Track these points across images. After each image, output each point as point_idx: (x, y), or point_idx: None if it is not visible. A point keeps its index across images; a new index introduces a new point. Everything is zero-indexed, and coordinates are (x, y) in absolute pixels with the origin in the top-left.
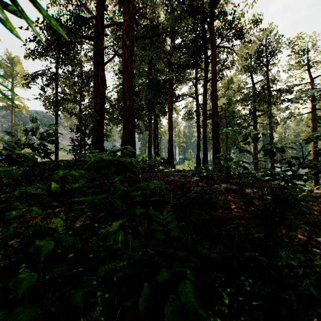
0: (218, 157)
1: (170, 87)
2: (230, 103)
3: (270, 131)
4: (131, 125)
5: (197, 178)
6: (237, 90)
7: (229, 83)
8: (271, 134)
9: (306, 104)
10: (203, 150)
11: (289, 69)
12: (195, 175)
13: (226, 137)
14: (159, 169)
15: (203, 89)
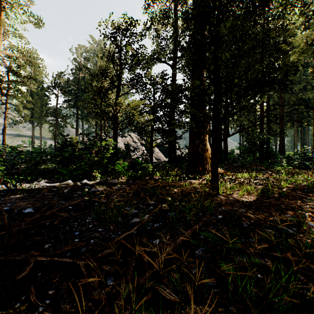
0: None
1: None
2: None
3: None
4: (283, 143)
5: None
6: None
7: None
8: None
9: None
10: None
11: None
12: None
13: None
14: None
15: None
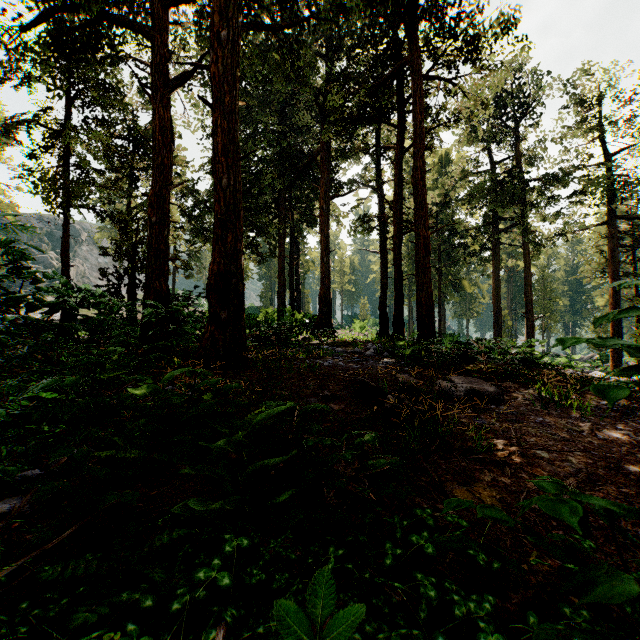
0: (429, 313)
1: (324, 165)
2: (447, 203)
3: (526, 261)
4: (233, 234)
5: (388, 362)
6: (461, 177)
7: (443, 164)
8: (527, 267)
9: (597, 206)
10: (396, 299)
11: (564, 135)
12: (382, 353)
13: (438, 273)
14: (301, 338)
15: (395, 168)
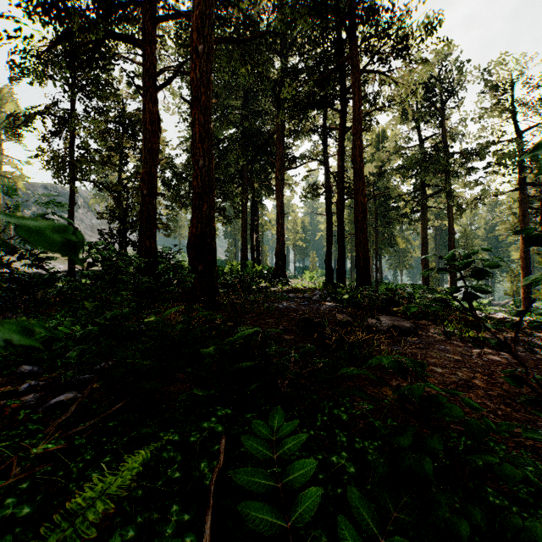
0: (366, 266)
1: (279, 143)
2: (383, 173)
3: (450, 221)
4: (207, 204)
5: (331, 305)
6: (395, 151)
7: (380, 140)
8: (451, 227)
9: (510, 175)
10: (338, 253)
11: (481, 115)
12: (326, 298)
13: (375, 231)
14: (261, 286)
15: (338, 146)
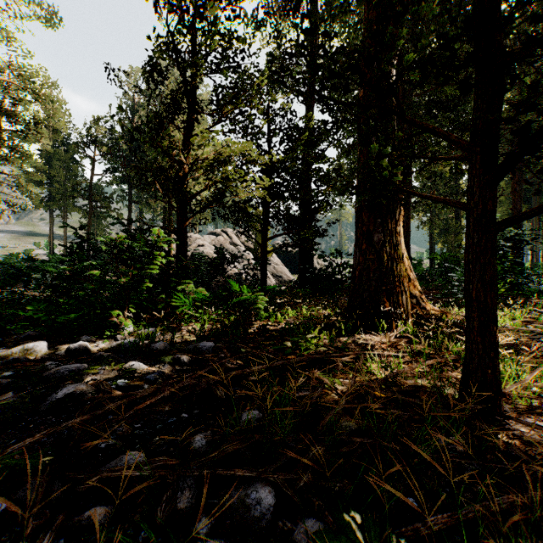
0: None
1: None
2: None
3: None
4: None
5: None
6: None
7: None
8: None
9: None
10: None
11: None
12: None
13: None
14: None
15: None
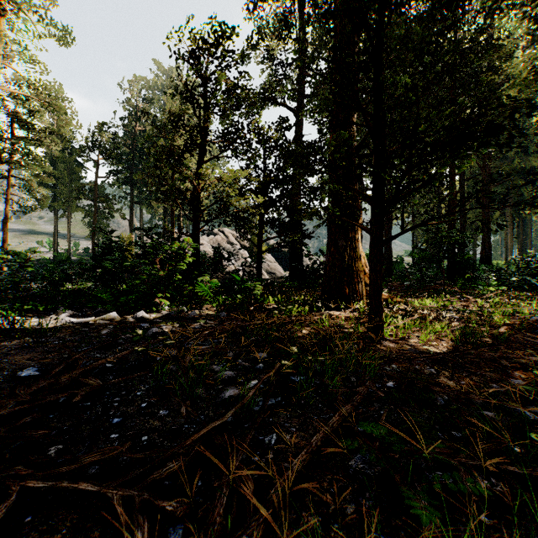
0: None
1: None
2: None
3: None
4: (488, 245)
5: None
6: None
7: None
8: None
9: None
10: None
11: None
12: None
13: None
14: None
15: None
